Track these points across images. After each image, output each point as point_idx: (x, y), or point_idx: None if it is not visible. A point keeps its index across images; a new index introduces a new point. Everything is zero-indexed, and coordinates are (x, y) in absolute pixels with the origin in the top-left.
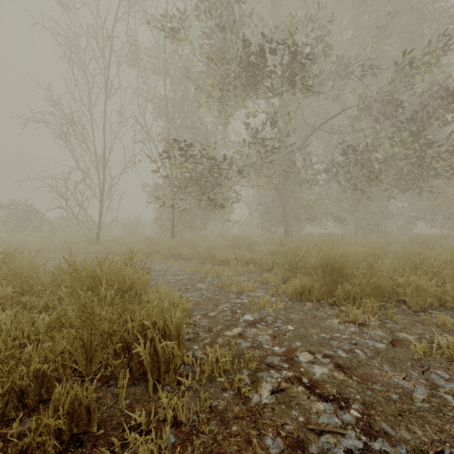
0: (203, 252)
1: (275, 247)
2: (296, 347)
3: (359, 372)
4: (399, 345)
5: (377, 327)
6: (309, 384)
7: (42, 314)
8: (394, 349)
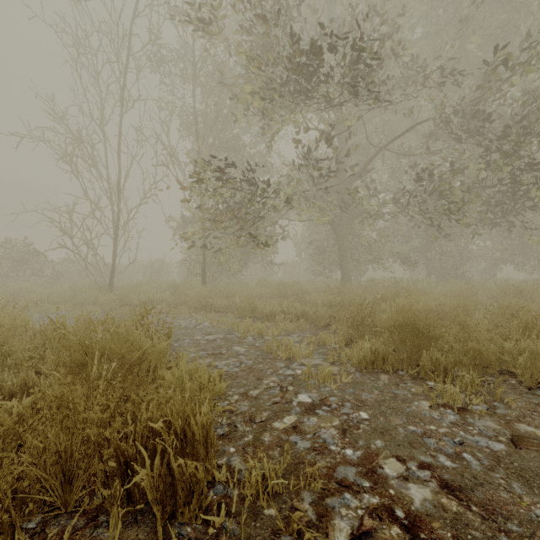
0: (242, 304)
1: (332, 297)
2: (378, 450)
3: (478, 496)
4: (525, 445)
5: (485, 414)
6: (407, 522)
7: (12, 400)
8: (519, 453)
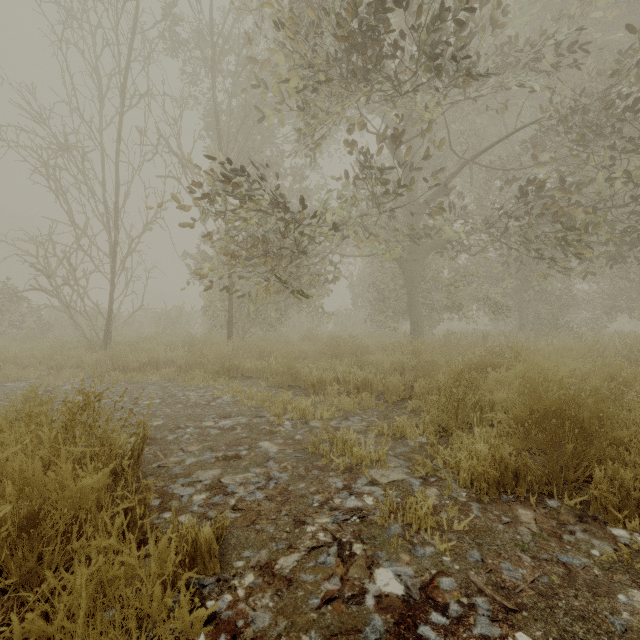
0: (278, 368)
1: (405, 359)
2: None
3: None
4: None
5: None
6: None
7: None
8: None
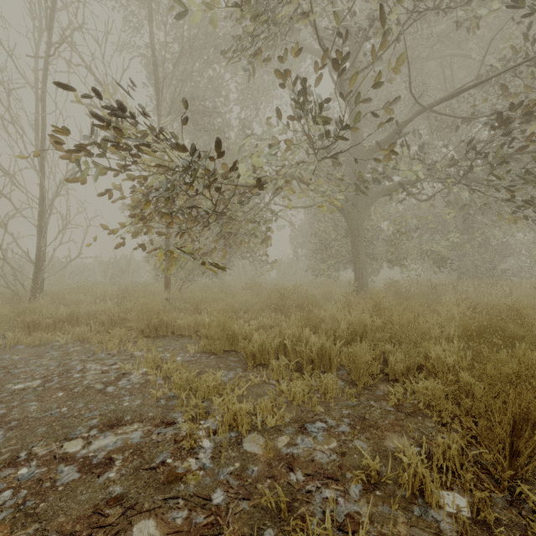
0: (210, 330)
1: (368, 318)
2: None
3: None
4: None
5: None
6: None
7: None
8: None
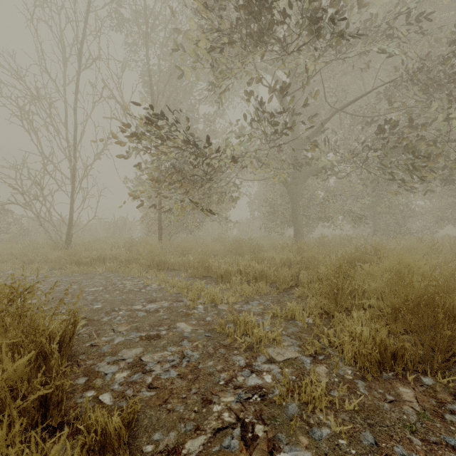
0: (195, 262)
1: (292, 255)
2: None
3: None
4: None
5: None
6: None
7: None
8: None
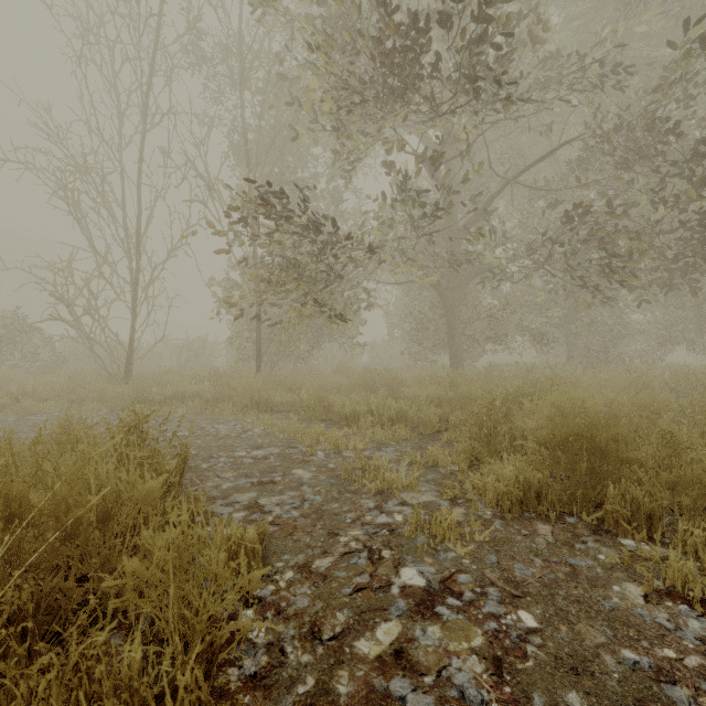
0: (310, 400)
1: (442, 391)
2: None
3: None
4: None
5: None
6: None
7: None
8: None
